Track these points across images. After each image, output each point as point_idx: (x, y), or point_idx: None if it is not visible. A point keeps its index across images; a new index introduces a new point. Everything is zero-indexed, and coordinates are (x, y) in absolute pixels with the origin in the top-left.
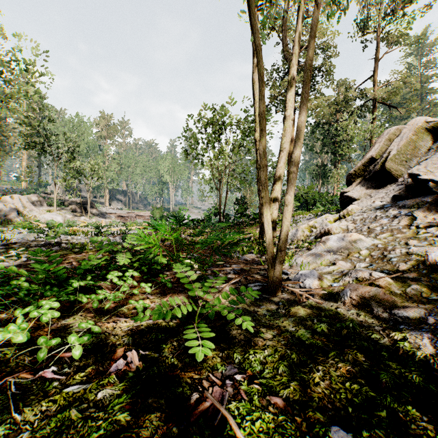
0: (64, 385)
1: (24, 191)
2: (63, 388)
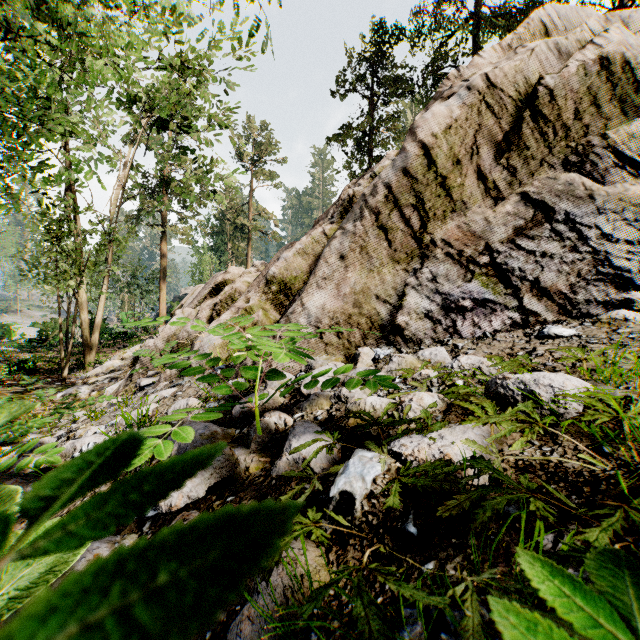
0: None
1: None
2: None
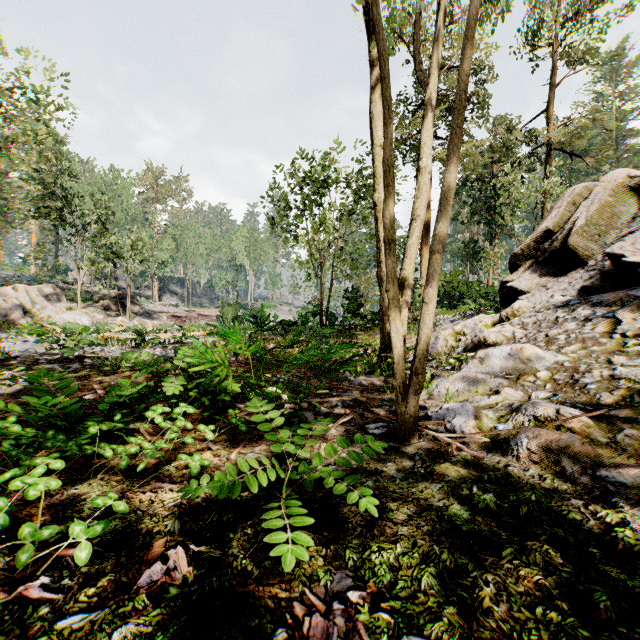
0: (59, 612)
1: (33, 280)
2: (56, 619)
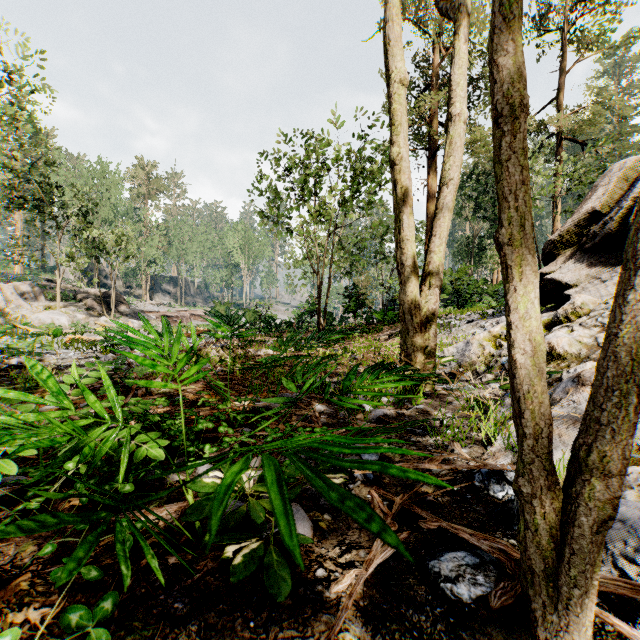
0: None
1: (14, 278)
2: None
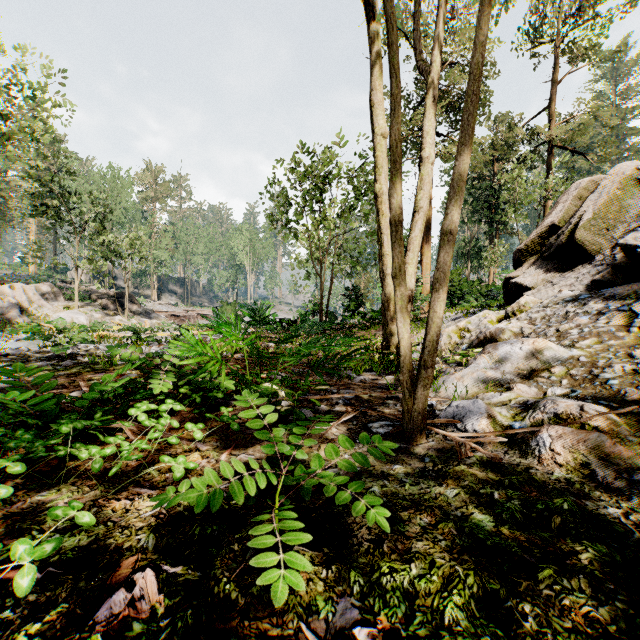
0: None
1: (31, 279)
2: None
